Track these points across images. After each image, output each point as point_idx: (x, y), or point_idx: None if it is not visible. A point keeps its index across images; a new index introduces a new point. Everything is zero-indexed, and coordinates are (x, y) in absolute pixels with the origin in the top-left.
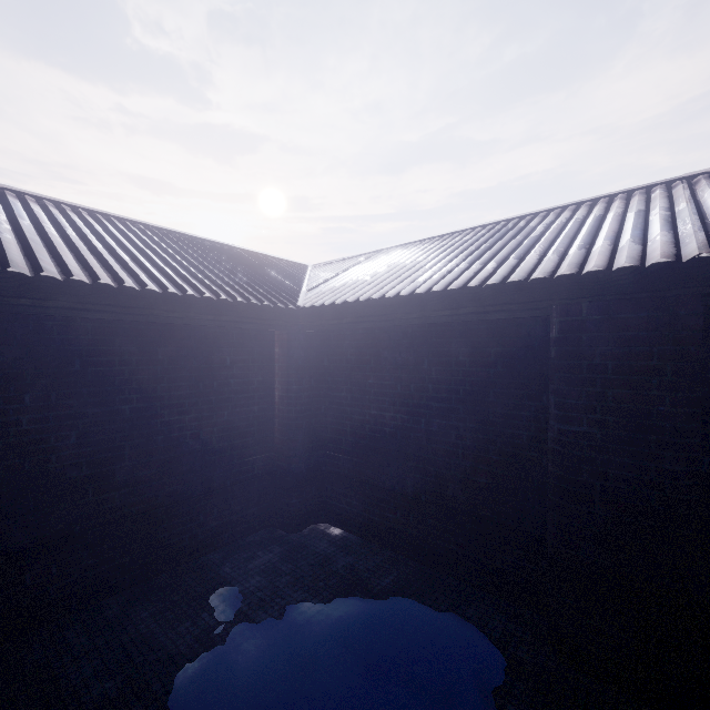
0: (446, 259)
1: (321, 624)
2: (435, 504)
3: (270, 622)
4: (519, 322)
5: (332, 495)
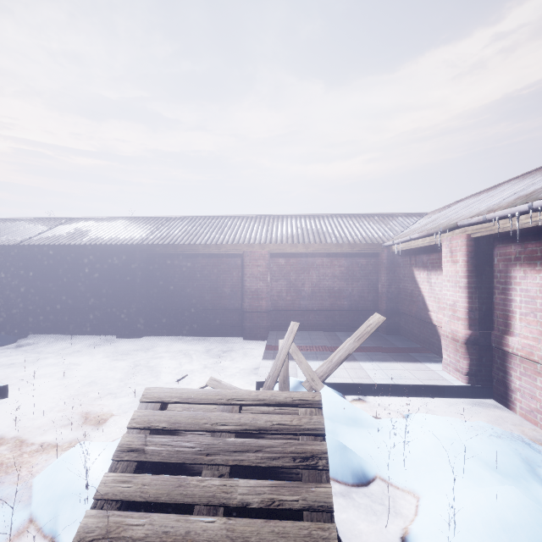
0: None
1: None
2: None
3: None
4: None
5: None
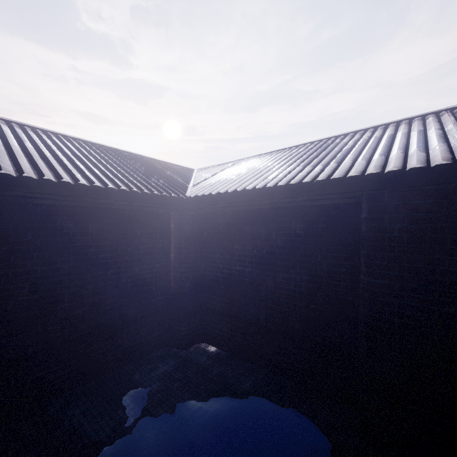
0: (287, 163)
1: (201, 418)
2: (280, 331)
3: (165, 417)
4: (338, 206)
5: (209, 324)
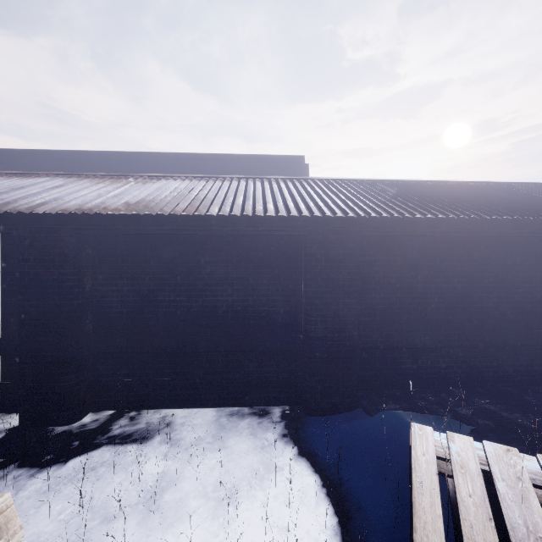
0: None
1: None
2: None
3: None
4: None
5: None
